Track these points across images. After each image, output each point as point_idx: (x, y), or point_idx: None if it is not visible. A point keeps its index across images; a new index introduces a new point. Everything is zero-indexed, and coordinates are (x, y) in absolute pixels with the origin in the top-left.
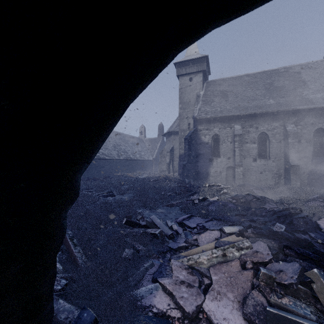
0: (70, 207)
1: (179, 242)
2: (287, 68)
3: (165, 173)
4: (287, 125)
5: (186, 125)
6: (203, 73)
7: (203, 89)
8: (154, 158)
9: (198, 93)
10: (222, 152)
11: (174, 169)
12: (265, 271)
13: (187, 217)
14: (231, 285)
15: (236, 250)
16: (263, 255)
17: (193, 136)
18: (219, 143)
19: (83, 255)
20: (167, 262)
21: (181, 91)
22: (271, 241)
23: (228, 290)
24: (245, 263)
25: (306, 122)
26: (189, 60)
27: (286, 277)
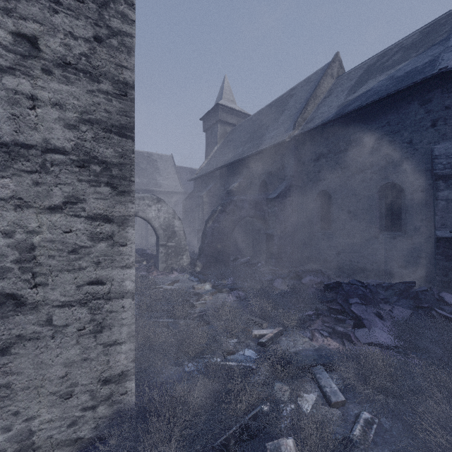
0: None
1: None
2: (150, 154)
3: None
4: None
5: None
6: None
7: None
8: None
9: None
10: None
11: None
12: None
13: None
14: None
15: None
16: None
17: None
18: None
19: None
20: None
21: None
22: None
23: None
24: None
25: None
26: None
27: None
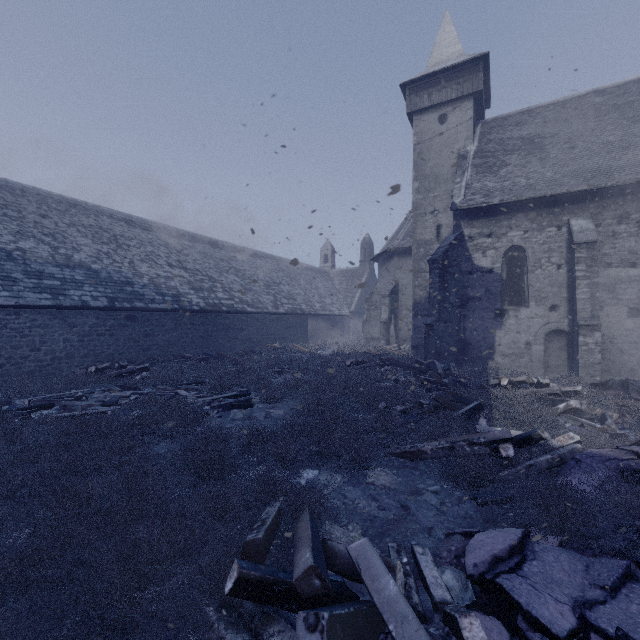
0: None
1: None
2: None
3: (377, 344)
4: None
5: (430, 230)
6: (474, 100)
7: (475, 140)
8: (352, 310)
9: (461, 151)
10: (533, 291)
11: (400, 335)
12: None
13: (508, 552)
14: None
15: None
16: None
17: (453, 255)
18: (523, 268)
19: None
20: None
21: (418, 149)
22: None
23: None
24: None
25: None
26: (439, 72)
27: None
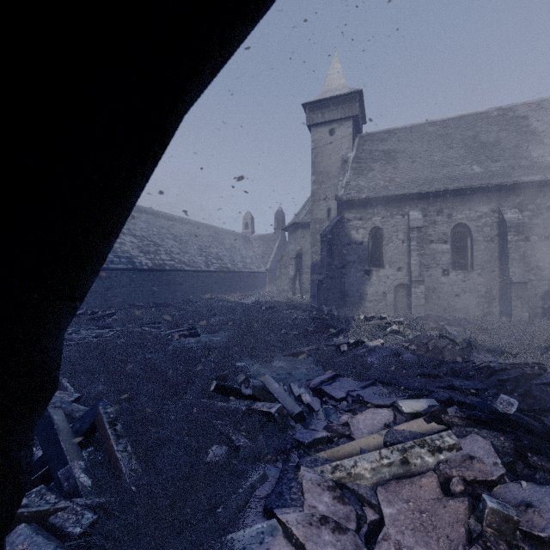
0: (38, 416)
1: (316, 428)
2: (504, 110)
3: (287, 295)
4: (505, 211)
5: (323, 211)
6: (353, 120)
7: (354, 149)
8: (268, 268)
9: (344, 156)
10: (387, 258)
11: (303, 288)
12: (495, 504)
13: (328, 379)
14: (423, 530)
15: (428, 452)
16: (485, 467)
17: (336, 231)
18: (382, 242)
19: (132, 458)
20: (292, 473)
21: (315, 152)
22: (498, 435)
23: (418, 542)
24: (448, 481)
25: (540, 205)
26: (329, 98)
27: (542, 521)
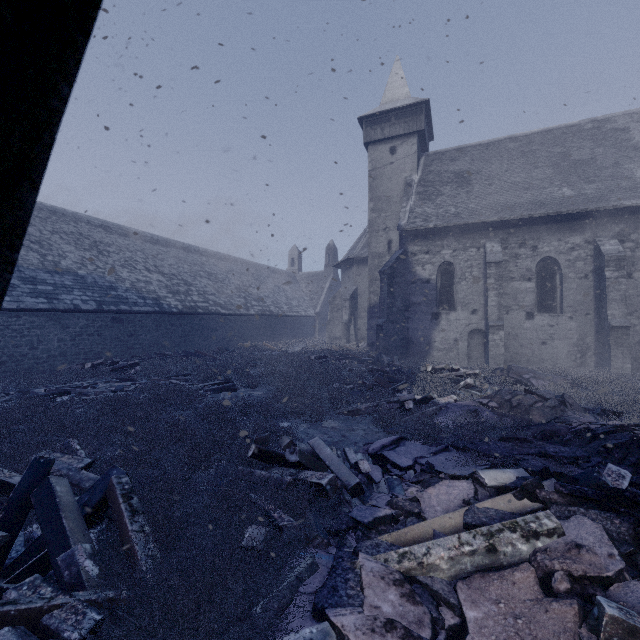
0: None
1: (377, 503)
2: (600, 121)
3: (340, 342)
4: (602, 242)
5: (383, 244)
6: (418, 136)
7: (419, 171)
8: (317, 312)
9: (408, 179)
10: (460, 299)
11: (359, 334)
12: (615, 610)
13: (390, 443)
14: None
15: (521, 538)
16: (598, 559)
17: (399, 267)
18: (453, 280)
19: (150, 540)
20: (349, 561)
21: (373, 175)
22: (612, 517)
23: None
24: (549, 576)
25: None
26: (390, 111)
27: None
